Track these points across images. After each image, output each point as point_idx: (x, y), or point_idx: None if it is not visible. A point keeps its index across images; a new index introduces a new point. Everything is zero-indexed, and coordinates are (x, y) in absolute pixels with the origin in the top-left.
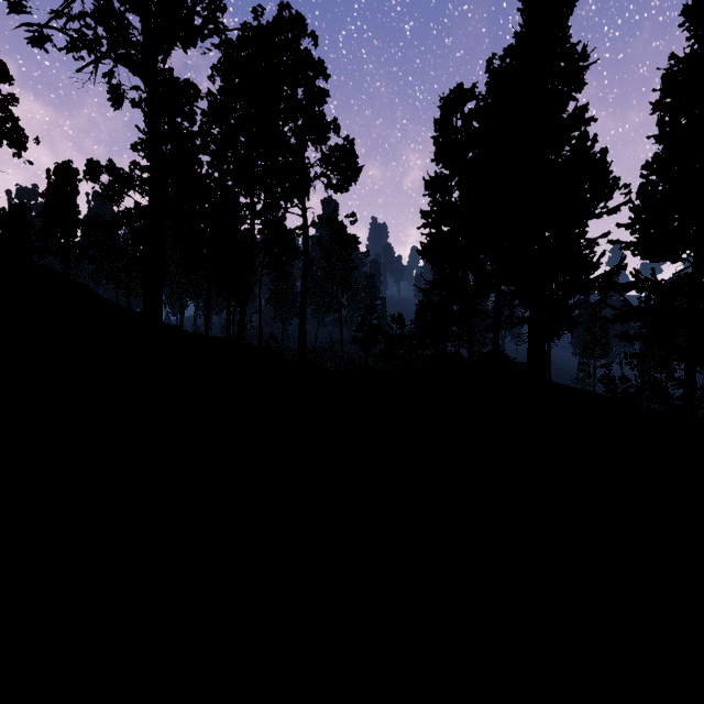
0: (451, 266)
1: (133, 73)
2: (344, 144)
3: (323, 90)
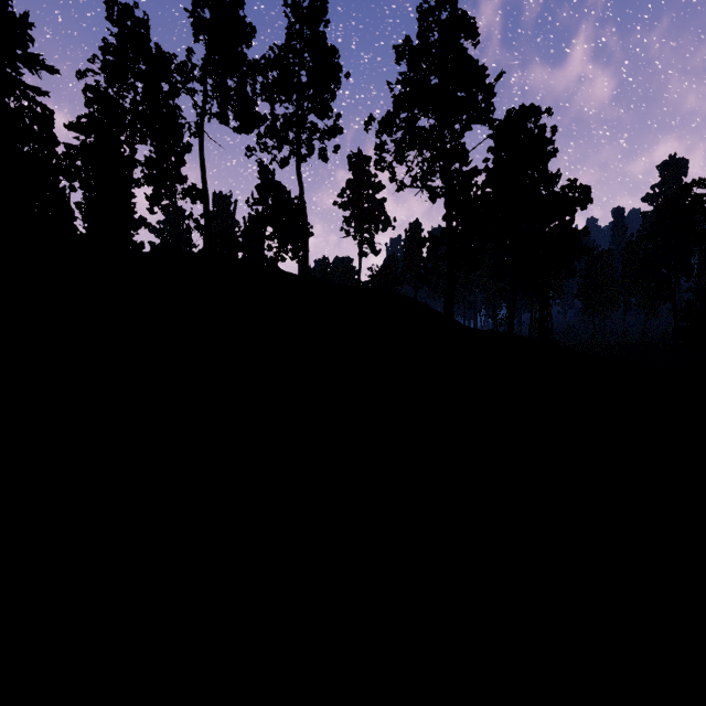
0: (700, 251)
1: (435, 199)
2: (567, 184)
3: (544, 159)
